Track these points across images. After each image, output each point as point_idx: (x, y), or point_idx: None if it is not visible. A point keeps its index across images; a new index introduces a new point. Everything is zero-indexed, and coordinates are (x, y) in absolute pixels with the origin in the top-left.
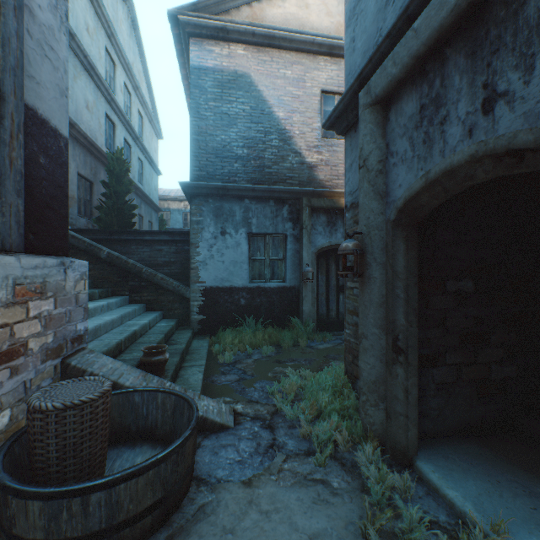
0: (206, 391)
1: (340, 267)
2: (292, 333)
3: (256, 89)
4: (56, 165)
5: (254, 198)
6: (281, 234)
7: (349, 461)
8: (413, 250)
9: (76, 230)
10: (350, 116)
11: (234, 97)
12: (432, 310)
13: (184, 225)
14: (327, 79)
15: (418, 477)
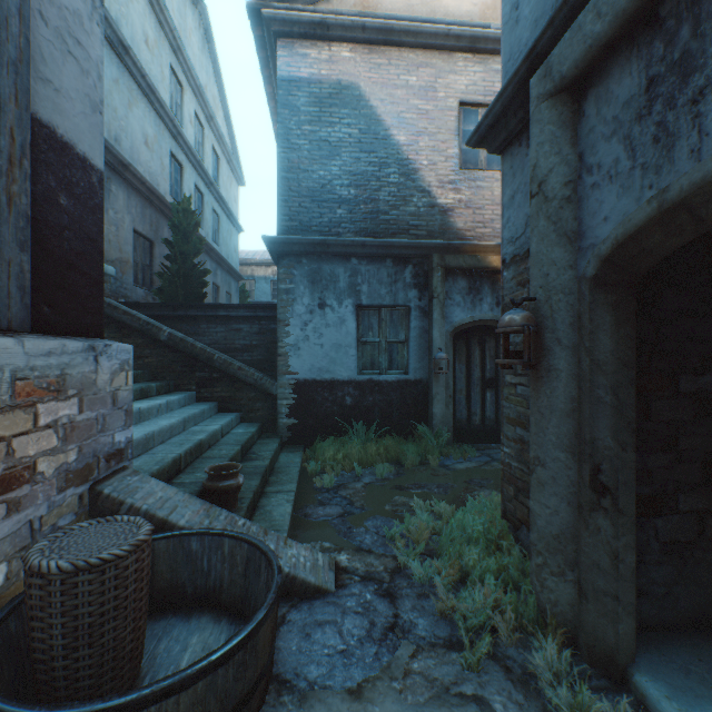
0: (296, 531)
1: (487, 352)
2: (418, 446)
3: (368, 105)
4: (86, 209)
5: (364, 257)
6: (402, 306)
7: (518, 663)
8: (626, 324)
9: (131, 304)
10: (512, 122)
11: (336, 117)
12: (655, 424)
13: (272, 298)
14: (468, 86)
15: (640, 703)
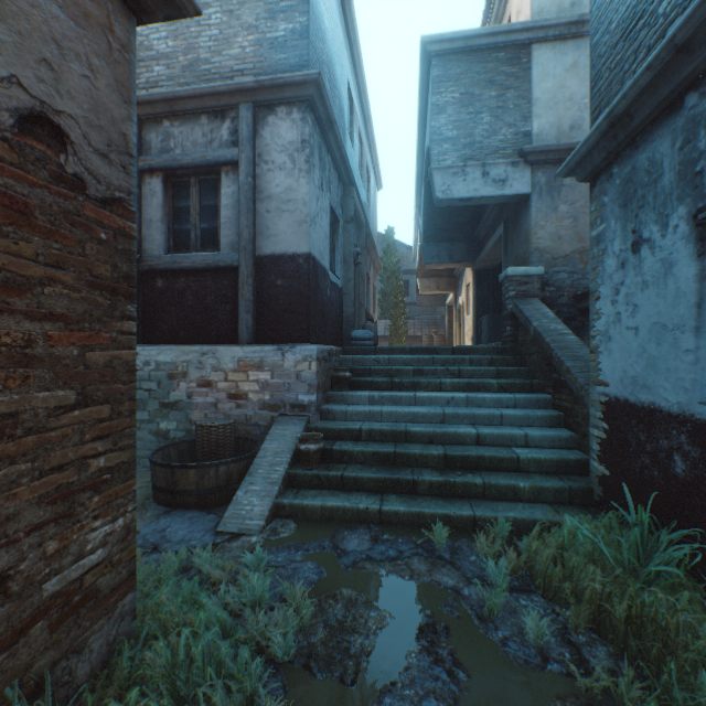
0: (321, 521)
1: None
2: None
3: None
4: (295, 279)
5: None
6: None
7: None
8: None
9: (580, 297)
10: None
11: None
12: None
13: None
14: None
15: None
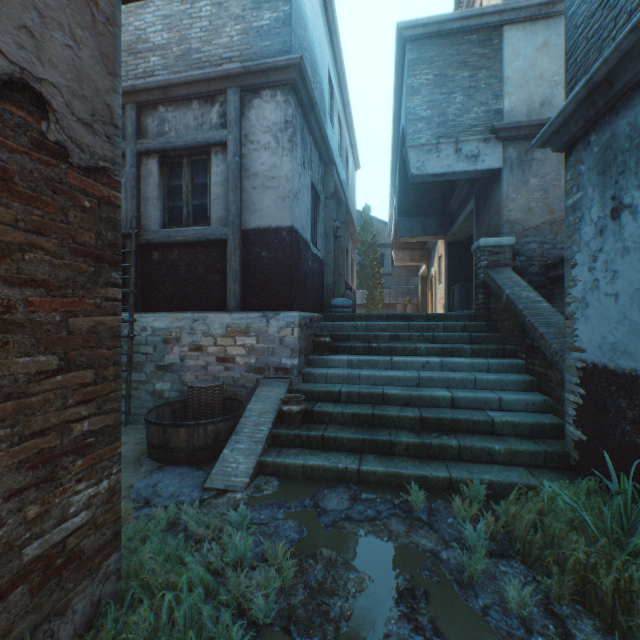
0: (302, 479)
1: None
2: None
3: None
4: (278, 251)
5: None
6: None
7: None
8: None
9: (550, 266)
10: None
11: None
12: None
13: None
14: None
15: None
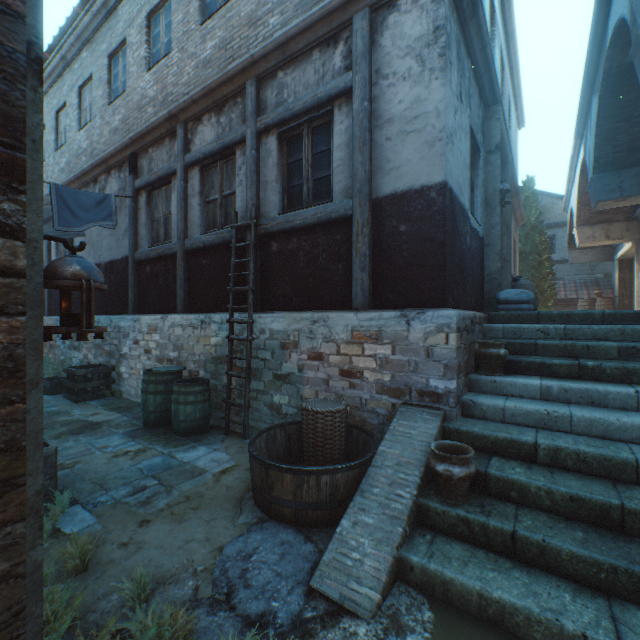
0: (478, 622)
1: None
2: None
3: None
4: (423, 221)
5: None
6: None
7: None
8: None
9: None
10: None
11: None
12: None
13: None
14: None
15: None
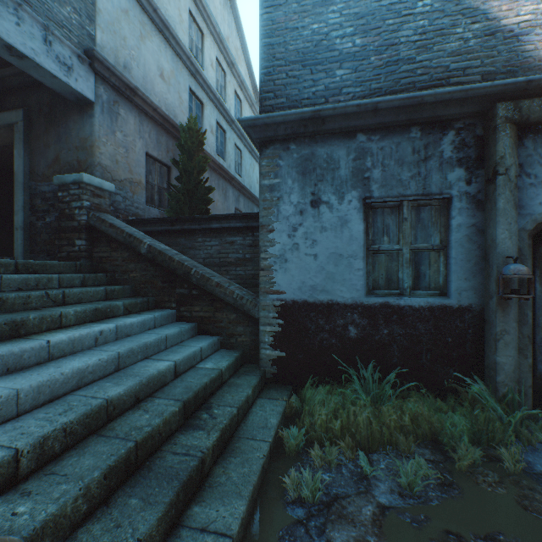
0: None
1: None
2: (469, 417)
3: None
4: None
5: (375, 129)
6: (436, 195)
7: None
8: None
9: (137, 221)
10: None
11: None
12: None
13: None
14: None
15: None
